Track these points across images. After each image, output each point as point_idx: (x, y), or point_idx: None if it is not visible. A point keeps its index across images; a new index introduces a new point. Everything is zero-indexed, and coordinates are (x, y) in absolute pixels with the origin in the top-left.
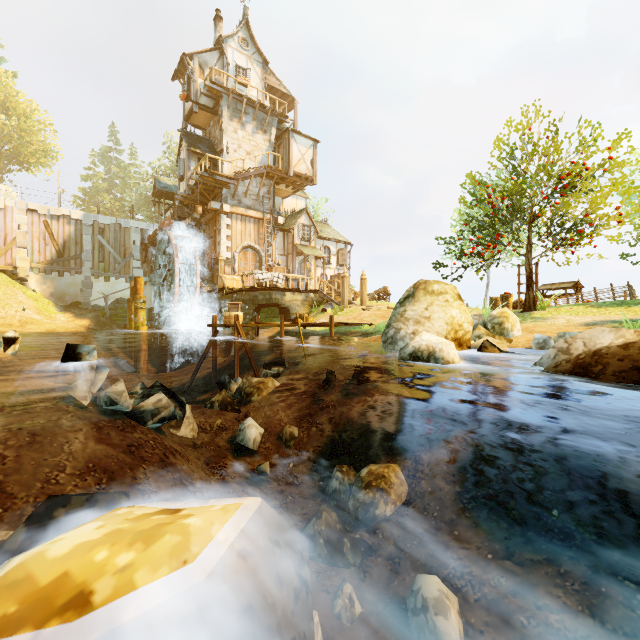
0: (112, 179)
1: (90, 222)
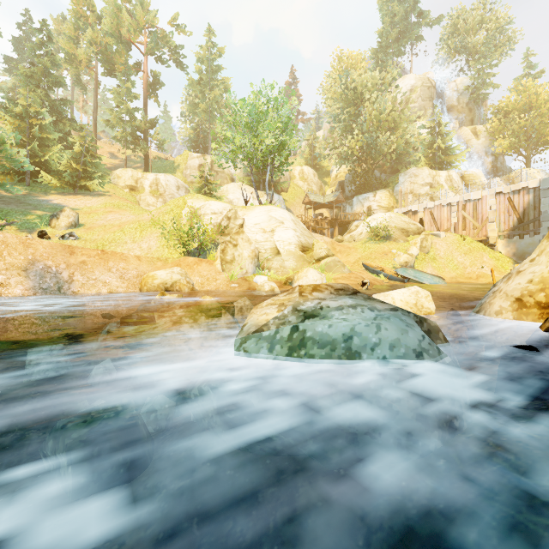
0: None
1: (547, 185)
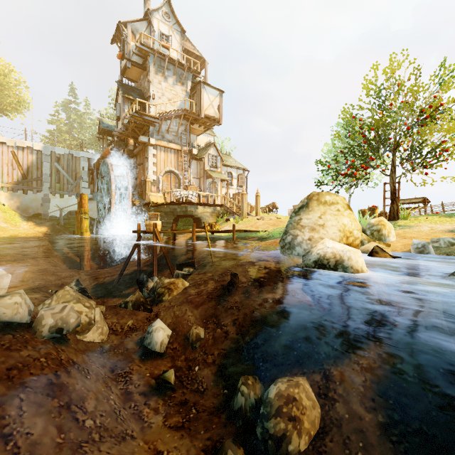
0: (71, 123)
1: (48, 152)
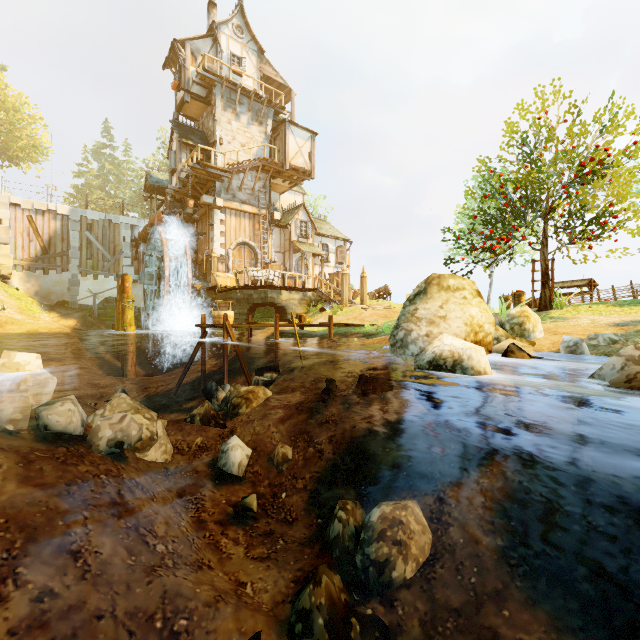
0: (106, 176)
1: (77, 217)
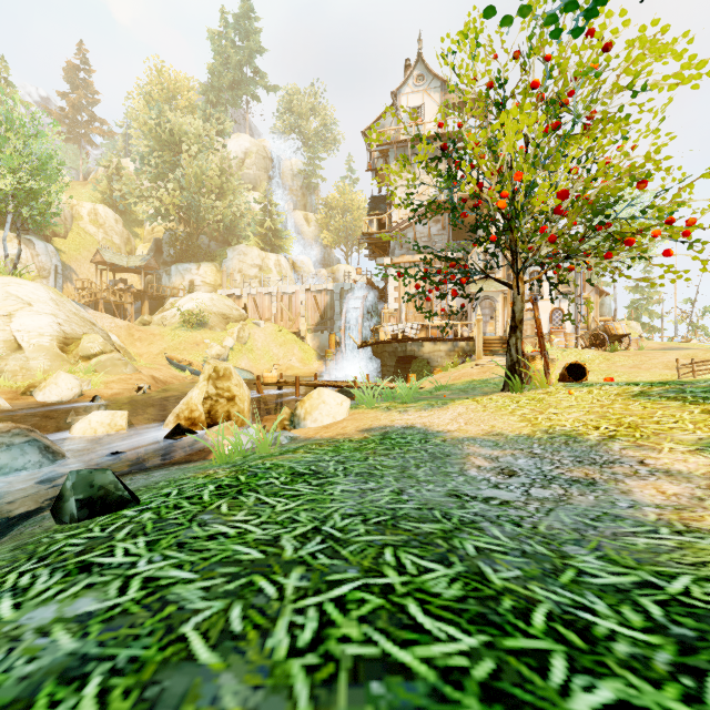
0: None
1: (339, 290)
